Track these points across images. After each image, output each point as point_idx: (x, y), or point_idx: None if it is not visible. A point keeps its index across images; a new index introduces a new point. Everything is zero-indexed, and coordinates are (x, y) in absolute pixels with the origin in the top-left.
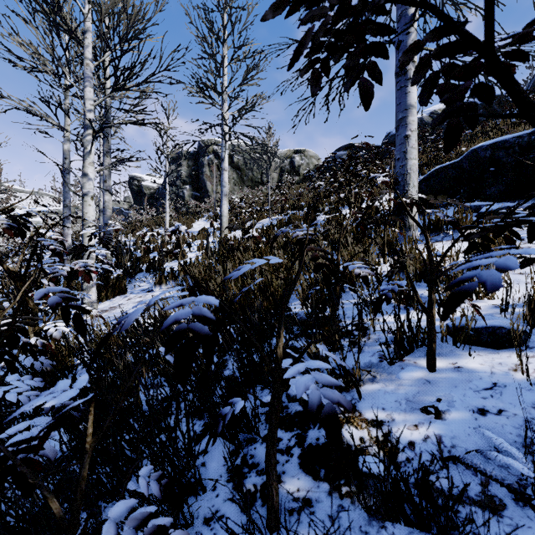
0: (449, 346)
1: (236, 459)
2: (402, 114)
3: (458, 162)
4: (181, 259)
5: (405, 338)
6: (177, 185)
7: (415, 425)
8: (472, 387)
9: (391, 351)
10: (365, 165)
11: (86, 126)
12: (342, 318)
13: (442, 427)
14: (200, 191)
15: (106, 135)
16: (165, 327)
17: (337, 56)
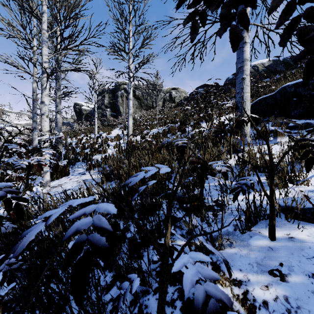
0: (282, 220)
1: (134, 308)
2: (240, 65)
3: (273, 95)
4: (104, 153)
5: (251, 215)
6: (102, 109)
7: (265, 285)
8: (305, 255)
9: (243, 224)
10: (215, 96)
11: (43, 72)
12: (205, 196)
13: (287, 289)
14: (116, 112)
15: (58, 78)
16: (67, 238)
17: (214, 6)
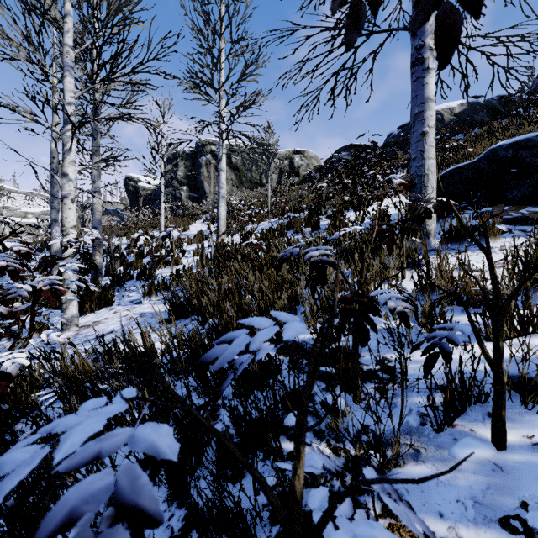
0: (514, 405)
1: None
2: (419, 109)
3: (475, 163)
4: (175, 265)
5: (455, 395)
6: (174, 186)
7: None
8: None
9: (439, 414)
10: (371, 165)
11: (66, 121)
12: (361, 351)
13: None
14: (197, 192)
15: (95, 133)
16: None
17: None
